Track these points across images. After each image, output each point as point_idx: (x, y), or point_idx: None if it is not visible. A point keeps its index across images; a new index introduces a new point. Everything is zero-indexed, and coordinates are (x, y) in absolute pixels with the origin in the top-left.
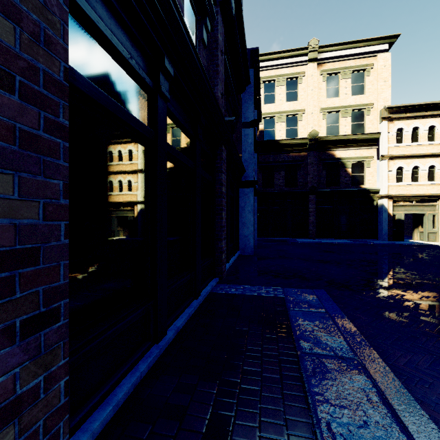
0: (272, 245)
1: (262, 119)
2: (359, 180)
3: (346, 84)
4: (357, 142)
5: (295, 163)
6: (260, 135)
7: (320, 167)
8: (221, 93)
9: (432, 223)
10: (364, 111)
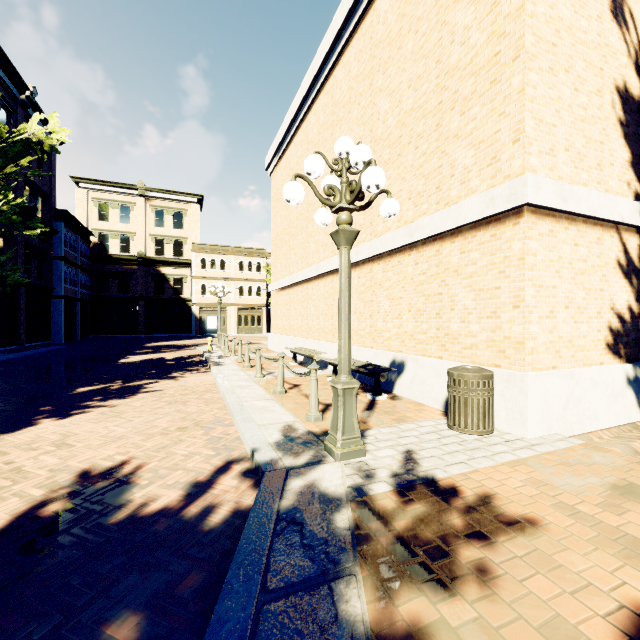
0: (96, 339)
1: (97, 233)
2: (180, 291)
3: (170, 219)
4: (178, 264)
5: (128, 275)
6: (94, 246)
7: (149, 279)
8: (21, 263)
9: (223, 322)
10: (183, 241)
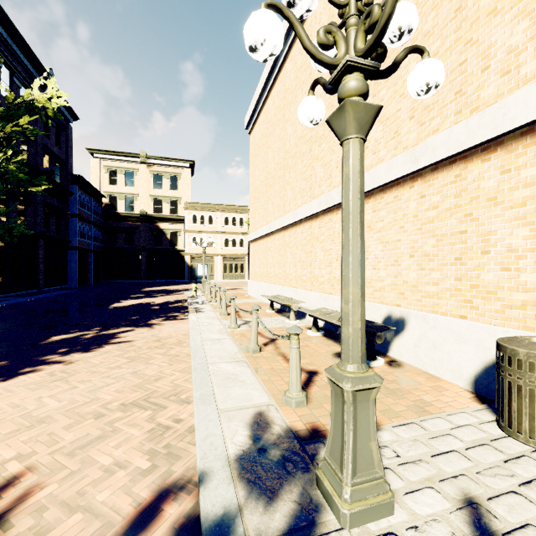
0: (106, 284)
1: (107, 195)
2: (175, 243)
3: (167, 182)
4: (173, 220)
5: (133, 230)
6: (105, 206)
7: (150, 233)
8: (40, 219)
9: (211, 270)
10: (177, 201)
